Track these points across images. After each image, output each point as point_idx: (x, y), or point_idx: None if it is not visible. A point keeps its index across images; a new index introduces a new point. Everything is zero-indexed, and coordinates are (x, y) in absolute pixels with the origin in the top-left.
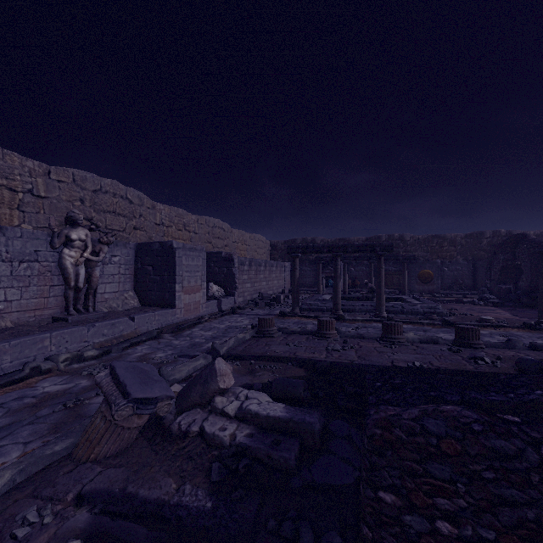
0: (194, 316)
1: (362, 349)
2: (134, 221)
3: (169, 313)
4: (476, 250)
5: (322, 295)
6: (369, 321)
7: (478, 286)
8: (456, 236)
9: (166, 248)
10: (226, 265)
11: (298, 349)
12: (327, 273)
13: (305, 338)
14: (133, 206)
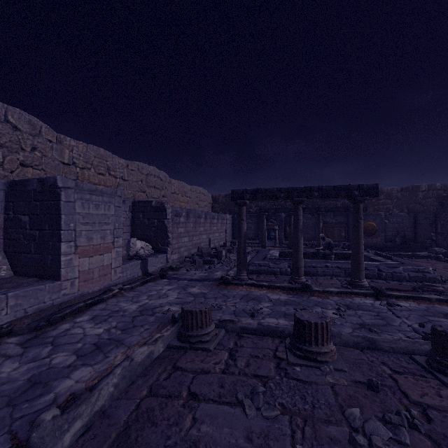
0: (100, 287)
1: (445, 433)
2: (21, 154)
3: (45, 290)
4: (412, 203)
5: (269, 250)
6: (348, 295)
7: (421, 238)
8: (393, 189)
9: (47, 187)
10: (156, 216)
11: (272, 444)
12: (269, 225)
13: (273, 361)
14: (19, 134)
